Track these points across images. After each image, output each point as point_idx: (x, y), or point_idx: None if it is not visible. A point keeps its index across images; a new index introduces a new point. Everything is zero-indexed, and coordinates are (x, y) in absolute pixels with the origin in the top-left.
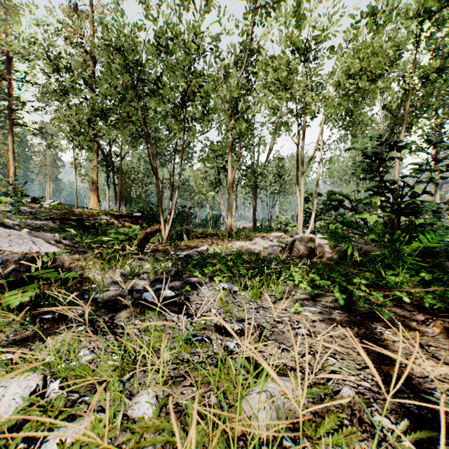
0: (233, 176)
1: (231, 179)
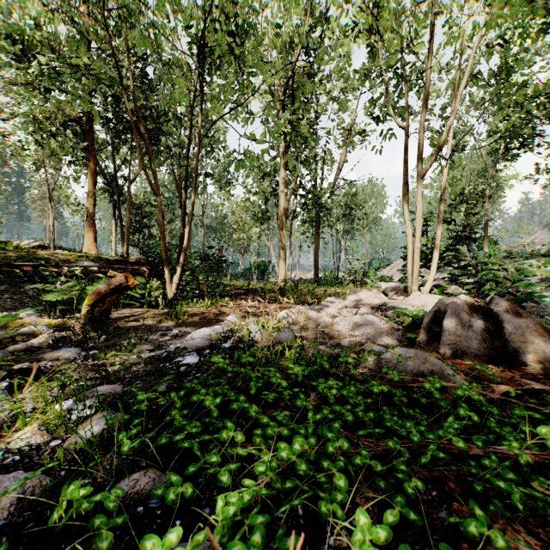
0: (287, 203)
1: (283, 207)
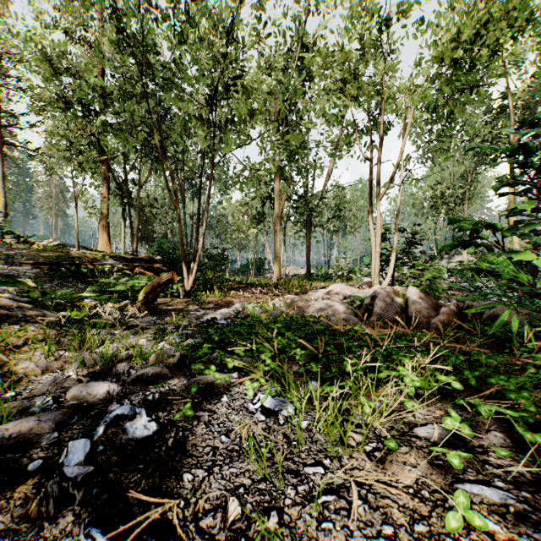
0: (281, 208)
1: (278, 212)
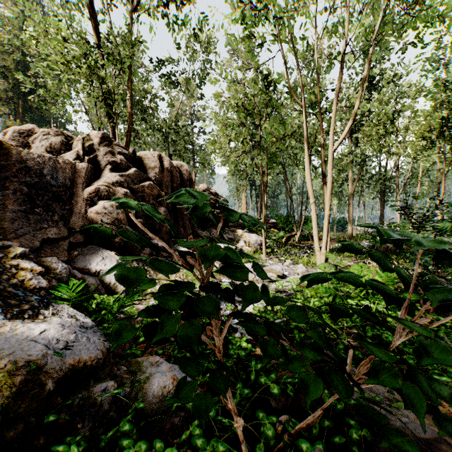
0: (353, 188)
1: (351, 191)
